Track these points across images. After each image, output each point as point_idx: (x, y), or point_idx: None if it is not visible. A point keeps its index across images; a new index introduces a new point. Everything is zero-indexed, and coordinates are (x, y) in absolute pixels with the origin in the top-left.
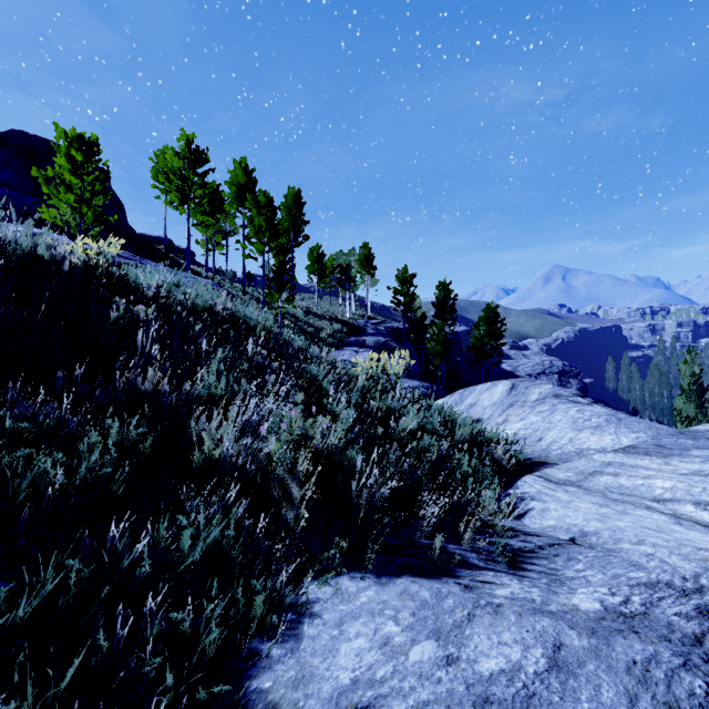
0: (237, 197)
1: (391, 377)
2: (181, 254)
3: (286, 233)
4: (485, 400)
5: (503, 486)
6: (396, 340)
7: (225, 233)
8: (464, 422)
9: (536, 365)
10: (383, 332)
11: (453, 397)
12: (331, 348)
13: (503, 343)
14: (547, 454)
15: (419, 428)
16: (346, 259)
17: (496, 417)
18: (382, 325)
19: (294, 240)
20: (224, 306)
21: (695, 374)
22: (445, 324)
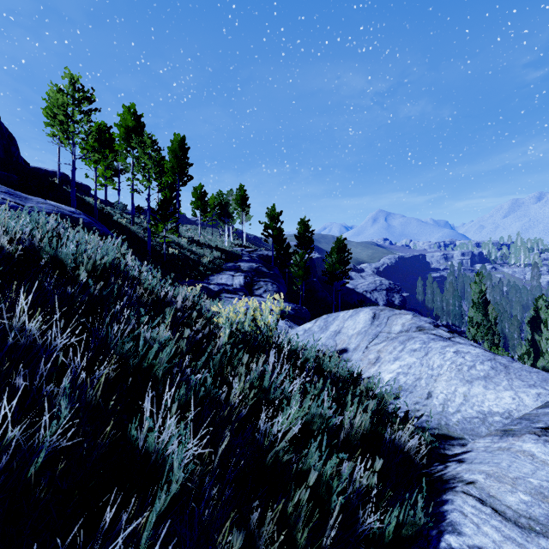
0: (126, 138)
1: (262, 329)
2: (77, 187)
3: (172, 172)
4: (349, 328)
5: (413, 491)
6: (266, 266)
7: (117, 170)
8: (343, 371)
9: (370, 283)
10: (256, 259)
11: (318, 322)
12: (211, 272)
13: (349, 268)
14: (447, 421)
15: (303, 423)
16: (225, 198)
17: (363, 348)
18: (255, 252)
19: (180, 180)
20: (30, 236)
21: (482, 292)
22: (306, 252)
